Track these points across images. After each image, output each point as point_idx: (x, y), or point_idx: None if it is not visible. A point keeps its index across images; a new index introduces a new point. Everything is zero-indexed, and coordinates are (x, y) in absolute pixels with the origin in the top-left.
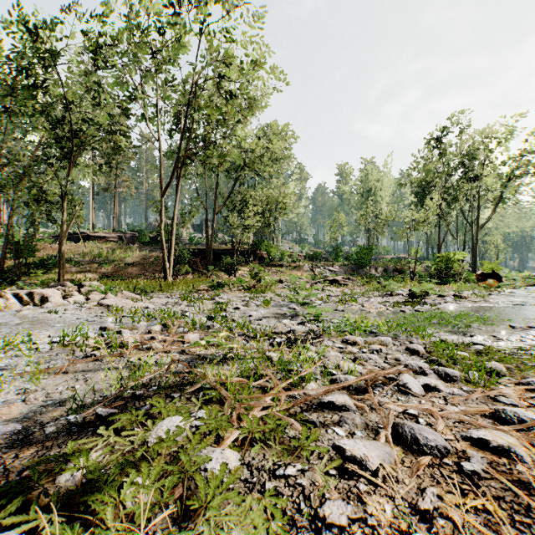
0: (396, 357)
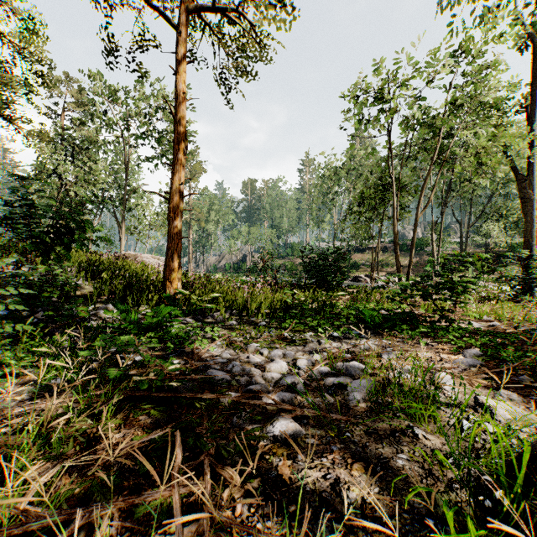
0: None
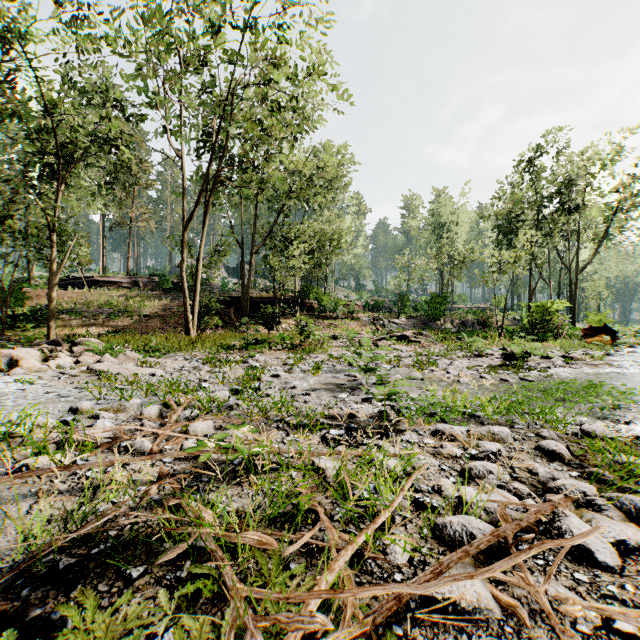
0: (530, 467)
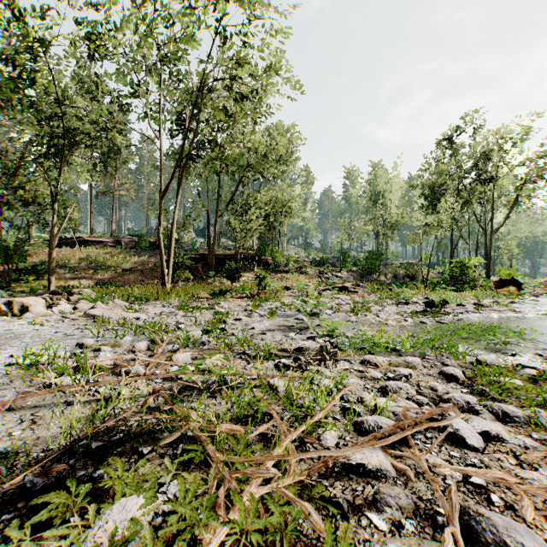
0: (432, 385)
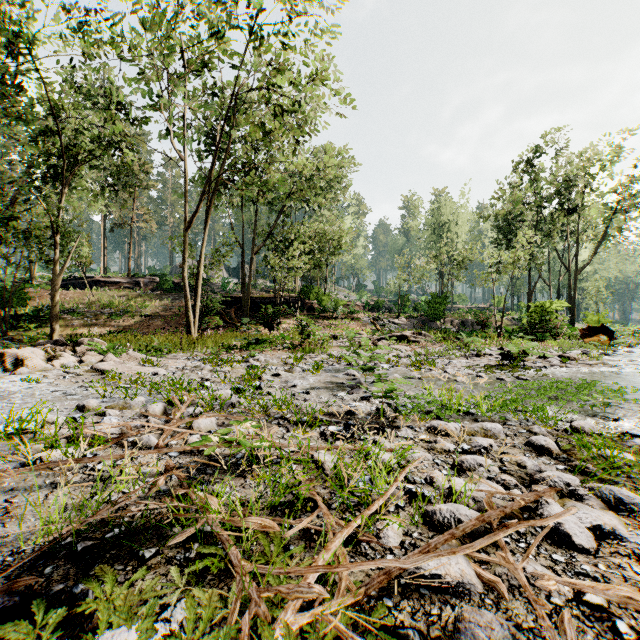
0: (519, 460)
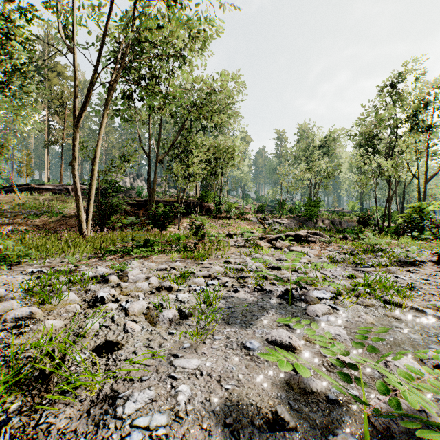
0: None
